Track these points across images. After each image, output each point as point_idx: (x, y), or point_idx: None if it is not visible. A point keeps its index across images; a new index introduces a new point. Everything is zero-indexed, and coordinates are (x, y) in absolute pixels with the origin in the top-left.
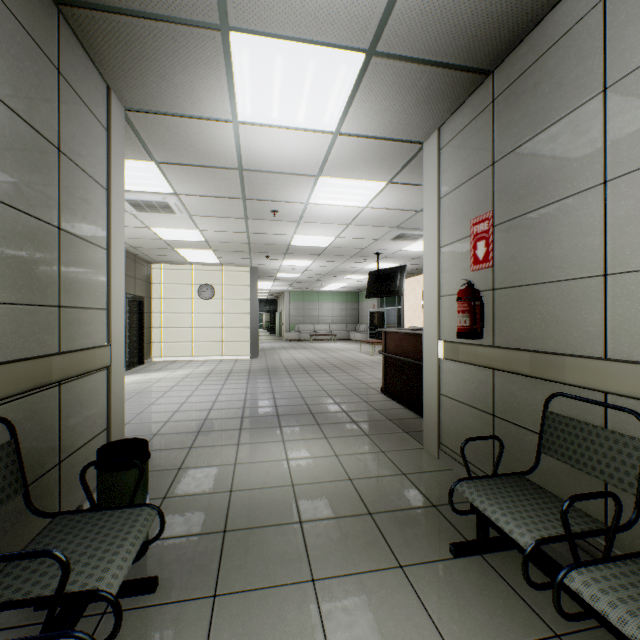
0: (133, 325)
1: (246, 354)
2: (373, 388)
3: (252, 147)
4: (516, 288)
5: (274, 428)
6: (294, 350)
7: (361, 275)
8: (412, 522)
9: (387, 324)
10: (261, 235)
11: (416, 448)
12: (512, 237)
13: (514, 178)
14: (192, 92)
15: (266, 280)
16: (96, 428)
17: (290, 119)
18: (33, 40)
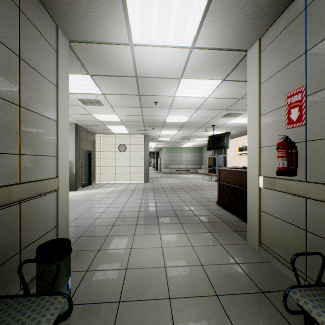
0: (86, 165)
1: (142, 180)
2: (212, 201)
3: (142, 61)
4: None
5: (155, 225)
6: (167, 178)
7: (203, 138)
8: (248, 306)
9: (217, 164)
10: (149, 116)
11: (243, 243)
12: (324, 102)
13: None
14: (104, 25)
15: (153, 142)
16: (48, 227)
17: (163, 39)
18: None
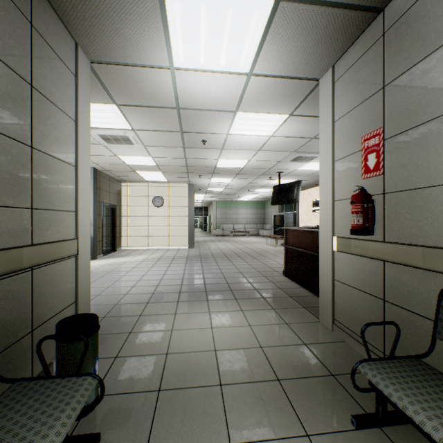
0: (108, 224)
1: (185, 245)
2: (277, 271)
3: (185, 89)
4: (407, 191)
5: (203, 301)
6: (219, 242)
7: (267, 189)
8: (315, 390)
9: (286, 224)
10: (195, 160)
11: (313, 321)
12: (403, 147)
13: (405, 96)
14: (138, 44)
15: (200, 193)
16: (65, 302)
17: (214, 64)
18: None
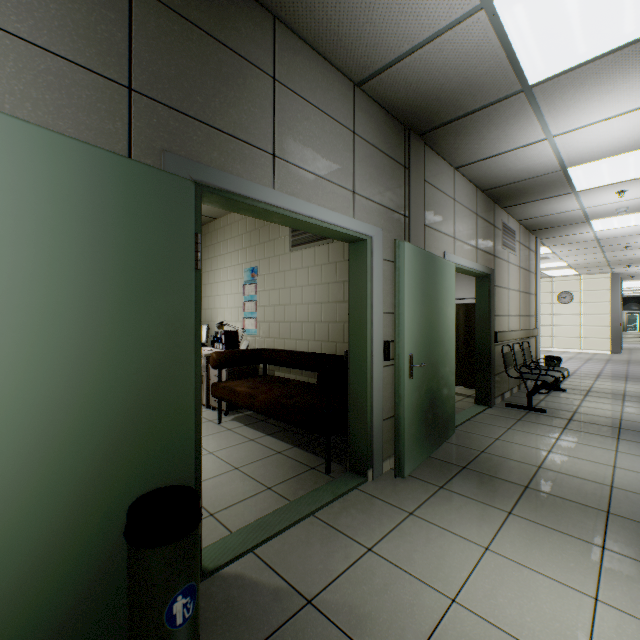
0: None
1: (605, 349)
2: None
3: (603, 234)
4: None
5: (620, 380)
6: None
7: None
8: None
9: None
10: (617, 257)
11: None
12: None
13: None
14: (571, 231)
15: (633, 280)
16: (533, 356)
17: (625, 225)
18: (526, 247)
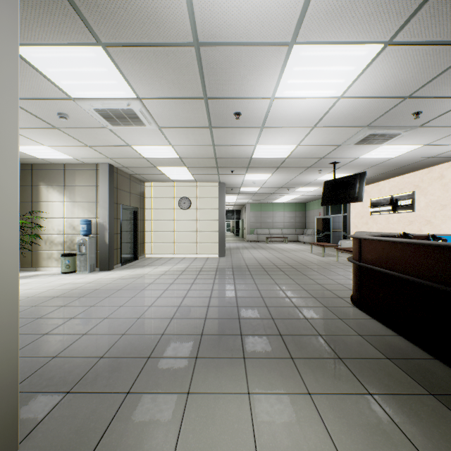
0: (129, 229)
1: (215, 253)
2: (341, 297)
3: None
4: None
5: (236, 360)
6: (254, 250)
7: (312, 187)
8: None
9: (332, 229)
10: (225, 147)
11: None
12: None
13: None
14: None
15: (232, 194)
16: None
17: None
18: None
